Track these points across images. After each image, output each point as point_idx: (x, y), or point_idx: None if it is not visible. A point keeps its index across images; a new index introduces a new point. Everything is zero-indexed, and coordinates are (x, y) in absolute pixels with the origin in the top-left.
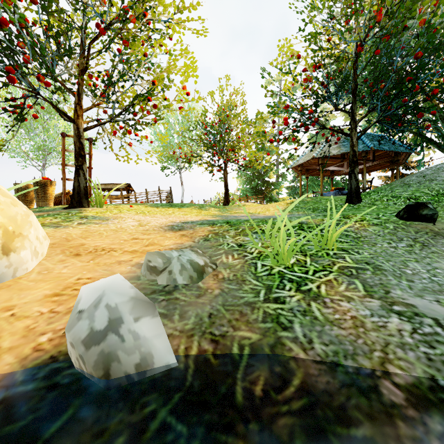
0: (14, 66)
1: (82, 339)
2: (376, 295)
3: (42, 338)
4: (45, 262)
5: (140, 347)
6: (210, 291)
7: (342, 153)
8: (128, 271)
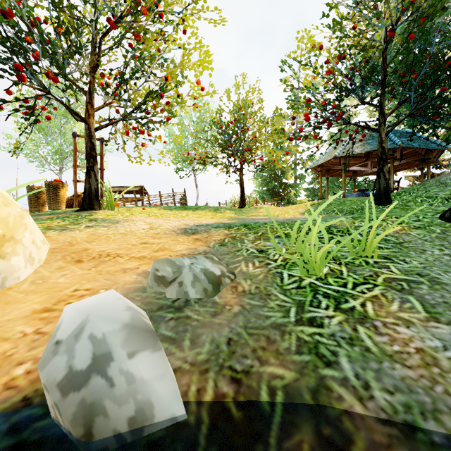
0: (23, 64)
1: (57, 381)
2: (443, 319)
3: (18, 370)
4: (42, 270)
5: (135, 394)
6: (228, 308)
7: (366, 152)
8: (133, 281)
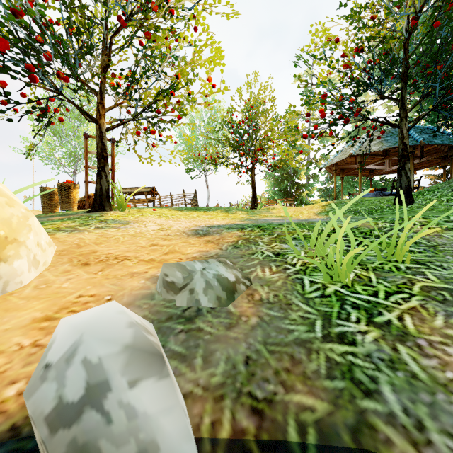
0: (35, 65)
1: (45, 414)
2: None
3: (9, 391)
4: (46, 273)
5: (137, 432)
6: (245, 319)
7: (384, 149)
8: (141, 287)
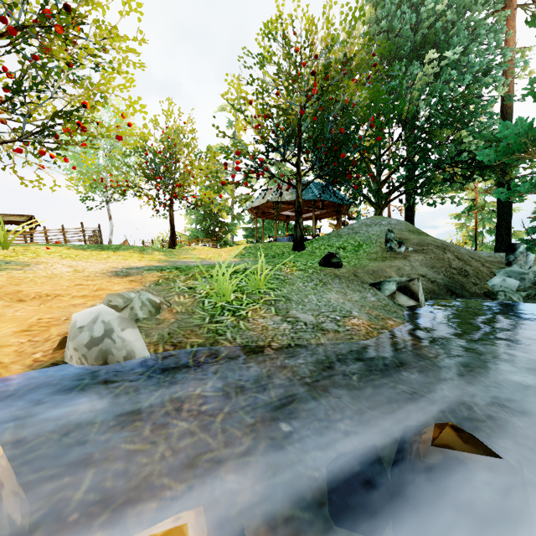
0: None
1: (84, 344)
2: (280, 314)
3: (36, 356)
4: None
5: (126, 347)
6: (167, 320)
7: (294, 200)
8: None
